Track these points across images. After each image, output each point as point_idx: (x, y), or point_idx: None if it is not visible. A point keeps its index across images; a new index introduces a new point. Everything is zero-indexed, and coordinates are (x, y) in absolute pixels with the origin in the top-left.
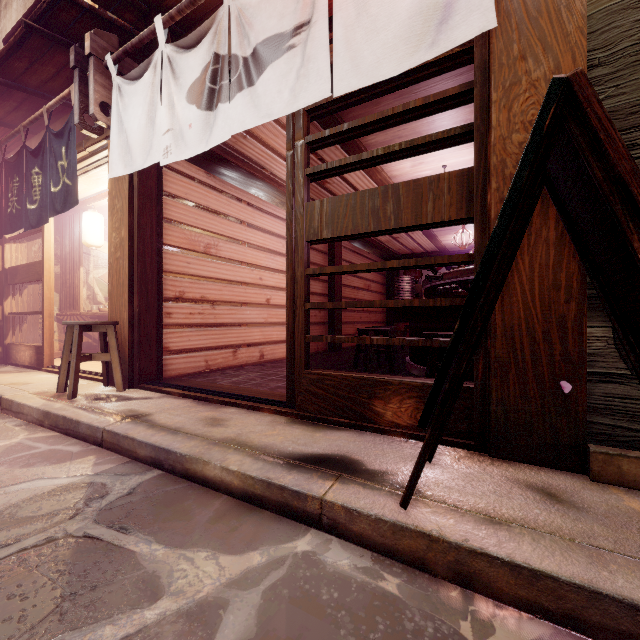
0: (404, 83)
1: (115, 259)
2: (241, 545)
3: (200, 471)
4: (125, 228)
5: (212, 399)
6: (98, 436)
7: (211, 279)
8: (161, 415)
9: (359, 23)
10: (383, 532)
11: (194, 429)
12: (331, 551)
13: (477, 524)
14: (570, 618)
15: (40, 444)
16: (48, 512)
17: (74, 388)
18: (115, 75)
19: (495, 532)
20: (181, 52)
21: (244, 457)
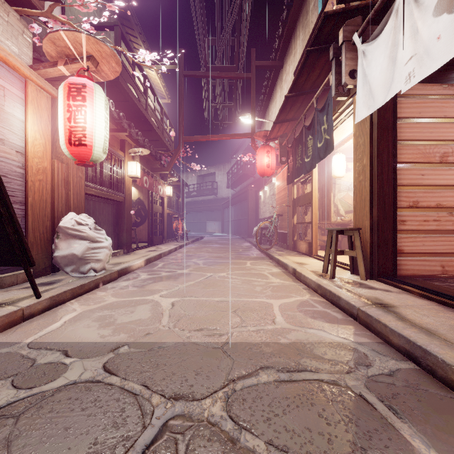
0: None
1: (358, 182)
2: None
3: None
4: (366, 157)
5: None
6: (354, 312)
7: (448, 186)
8: (406, 310)
9: None
10: None
11: (451, 337)
12: None
13: None
14: None
15: (317, 305)
16: (330, 359)
17: (333, 272)
18: (360, 45)
19: None
20: None
21: None
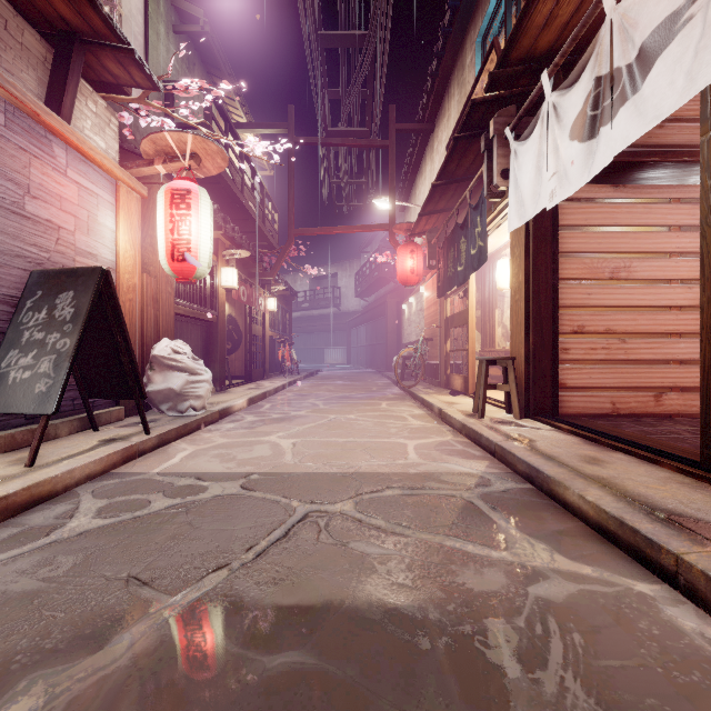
0: None
1: (514, 302)
2: (577, 557)
3: (561, 494)
4: (522, 273)
5: (601, 441)
6: (492, 448)
7: (619, 308)
8: (543, 443)
9: None
10: None
11: (567, 461)
12: (677, 608)
13: None
14: None
15: (458, 445)
16: (454, 482)
17: (482, 410)
18: (512, 142)
19: None
20: (564, 93)
21: (605, 494)
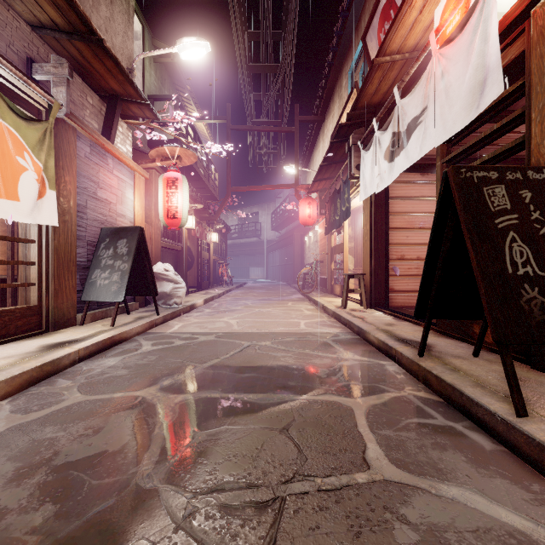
0: (498, 108)
1: (365, 241)
2: (364, 356)
3: (368, 337)
4: (368, 224)
5: (400, 317)
6: (345, 322)
7: (425, 245)
8: (370, 319)
9: (446, 102)
10: (409, 363)
11: (377, 325)
12: (391, 366)
13: (444, 368)
14: (448, 398)
15: (329, 322)
16: (321, 336)
17: (345, 304)
18: (361, 150)
19: (447, 371)
20: (382, 133)
21: (384, 335)
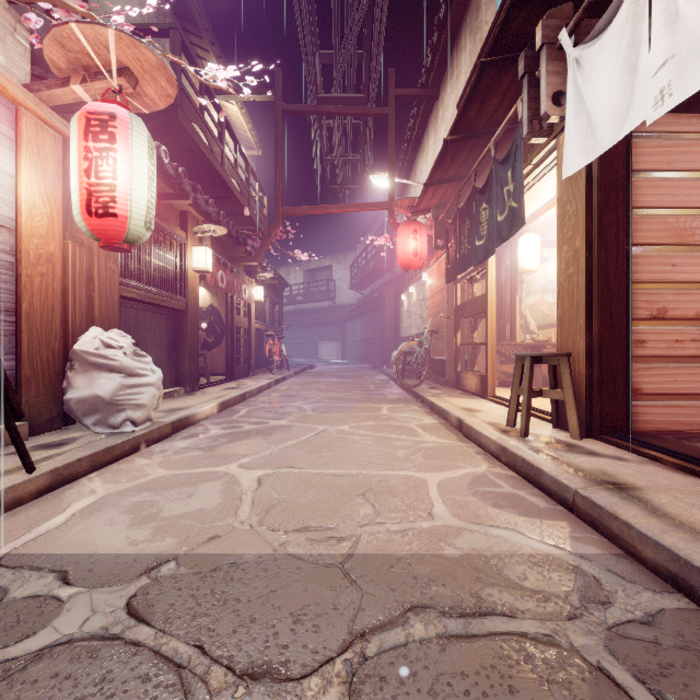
0: None
1: (566, 277)
2: None
3: None
4: (580, 236)
5: None
6: (567, 497)
7: None
8: (660, 496)
9: None
10: None
11: None
12: None
13: None
14: None
15: (502, 482)
16: (536, 588)
17: (525, 426)
18: (571, 49)
19: None
20: None
21: None
